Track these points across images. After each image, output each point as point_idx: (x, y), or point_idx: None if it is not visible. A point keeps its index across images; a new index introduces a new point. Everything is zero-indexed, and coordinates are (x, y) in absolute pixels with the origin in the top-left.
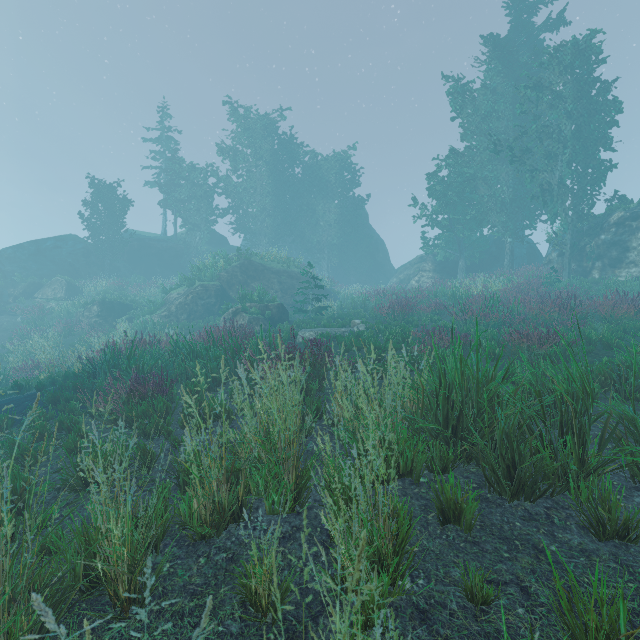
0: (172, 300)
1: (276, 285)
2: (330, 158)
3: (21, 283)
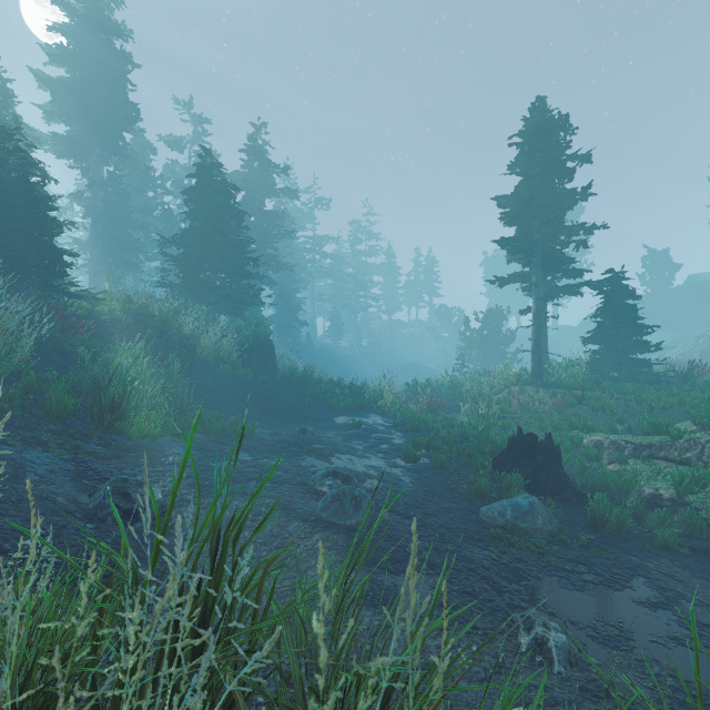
0: (689, 342)
1: None
2: None
3: None
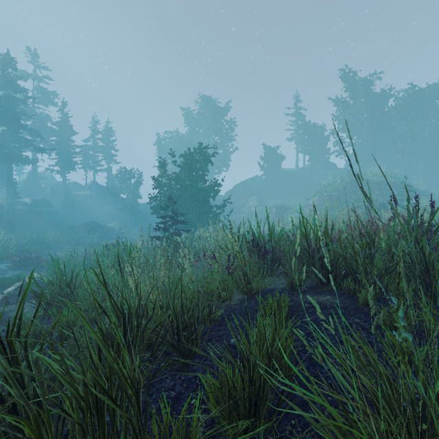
0: (310, 204)
1: (376, 191)
2: (425, 88)
3: (241, 200)
